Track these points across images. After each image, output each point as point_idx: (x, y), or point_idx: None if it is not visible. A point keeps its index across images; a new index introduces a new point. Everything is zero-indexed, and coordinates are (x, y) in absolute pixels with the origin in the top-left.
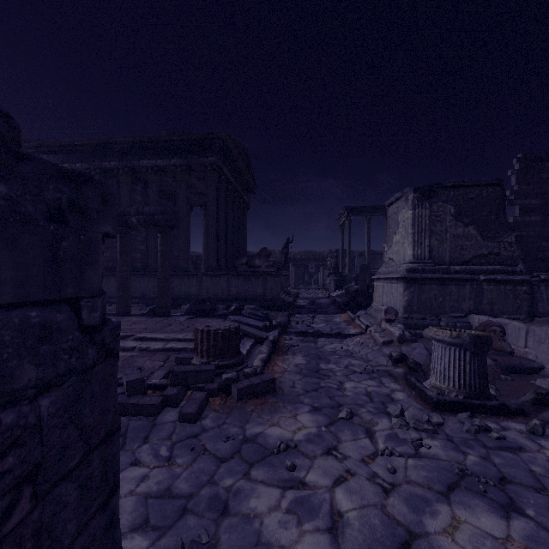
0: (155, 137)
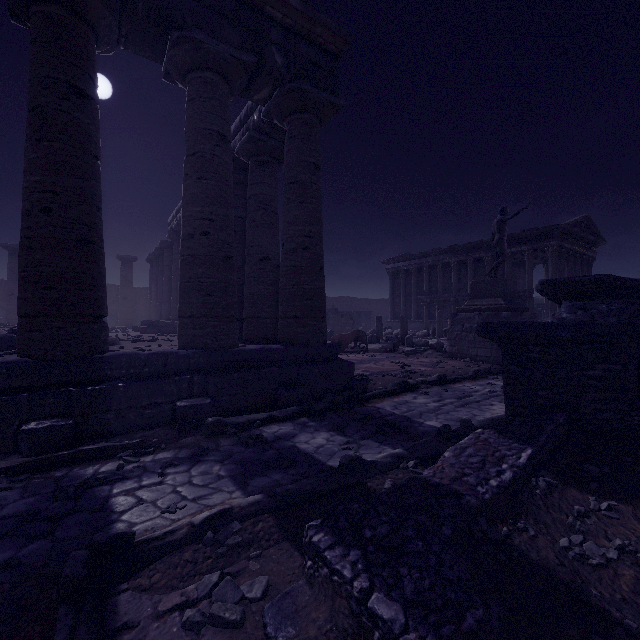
0: (510, 236)
